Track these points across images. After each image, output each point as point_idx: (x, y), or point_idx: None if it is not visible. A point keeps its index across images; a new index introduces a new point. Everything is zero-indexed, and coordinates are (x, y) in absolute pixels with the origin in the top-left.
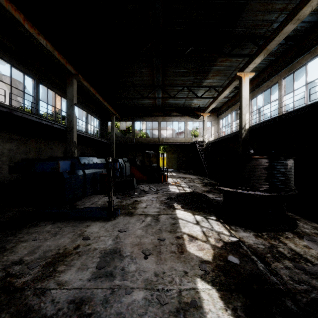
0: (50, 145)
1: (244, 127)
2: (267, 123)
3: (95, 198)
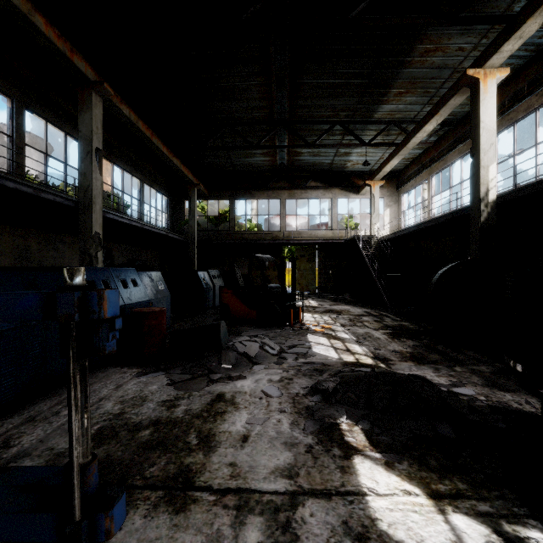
0: (54, 242)
1: (484, 198)
2: None
3: (108, 383)
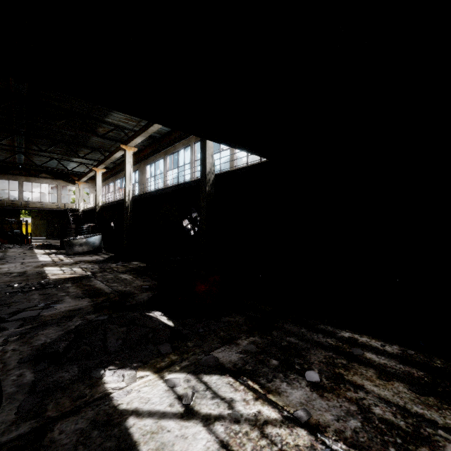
0: None
1: (98, 205)
2: (108, 204)
3: None
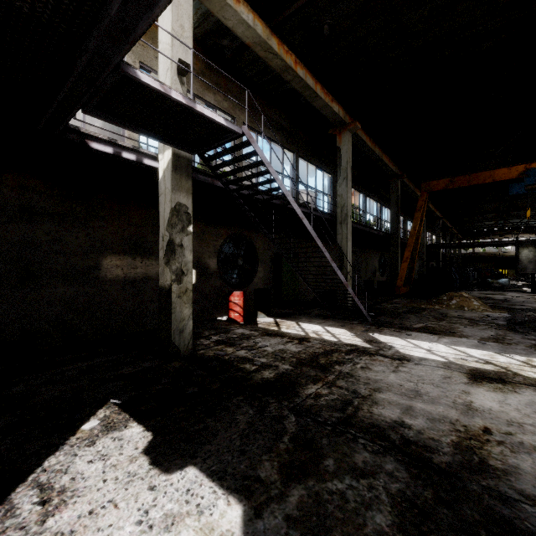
0: None
1: None
2: None
3: None
